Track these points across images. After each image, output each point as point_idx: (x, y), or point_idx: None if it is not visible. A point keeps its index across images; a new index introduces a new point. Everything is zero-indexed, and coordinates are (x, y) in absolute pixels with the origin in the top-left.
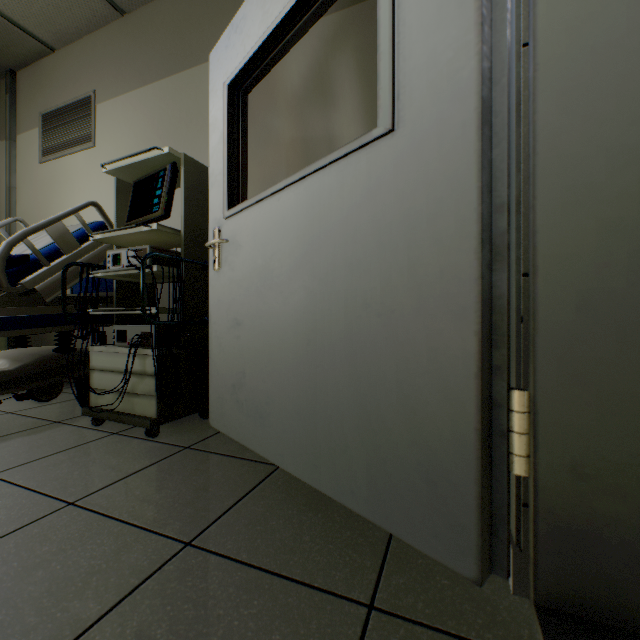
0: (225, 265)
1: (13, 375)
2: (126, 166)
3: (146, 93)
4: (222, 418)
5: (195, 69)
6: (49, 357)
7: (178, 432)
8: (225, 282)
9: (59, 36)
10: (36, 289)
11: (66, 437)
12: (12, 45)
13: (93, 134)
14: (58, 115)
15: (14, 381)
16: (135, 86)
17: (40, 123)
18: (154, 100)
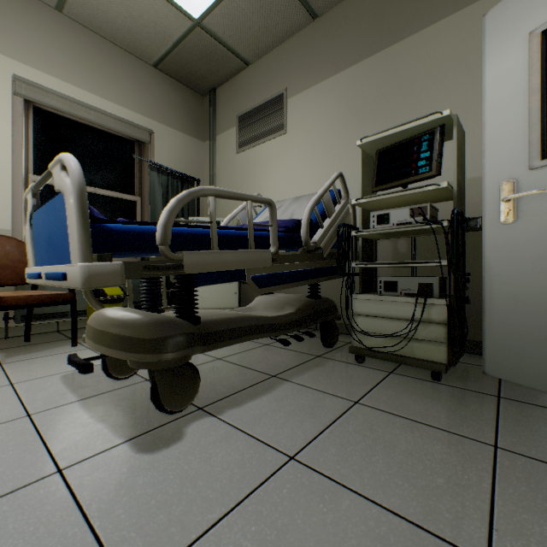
0: (527, 216)
1: (296, 316)
2: (385, 136)
3: (338, 79)
4: (519, 370)
5: (394, 46)
6: (311, 302)
7: (453, 378)
8: (527, 233)
9: (257, 52)
10: (320, 247)
11: (353, 371)
12: (222, 68)
13: (285, 123)
14: (252, 114)
15: (297, 321)
16: (326, 76)
17: (236, 123)
18: (347, 84)
